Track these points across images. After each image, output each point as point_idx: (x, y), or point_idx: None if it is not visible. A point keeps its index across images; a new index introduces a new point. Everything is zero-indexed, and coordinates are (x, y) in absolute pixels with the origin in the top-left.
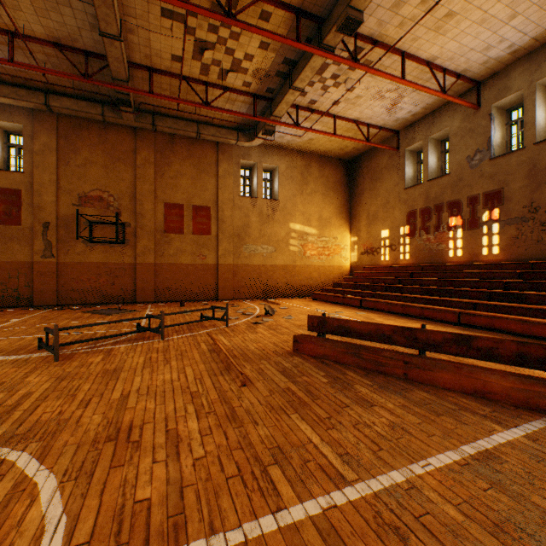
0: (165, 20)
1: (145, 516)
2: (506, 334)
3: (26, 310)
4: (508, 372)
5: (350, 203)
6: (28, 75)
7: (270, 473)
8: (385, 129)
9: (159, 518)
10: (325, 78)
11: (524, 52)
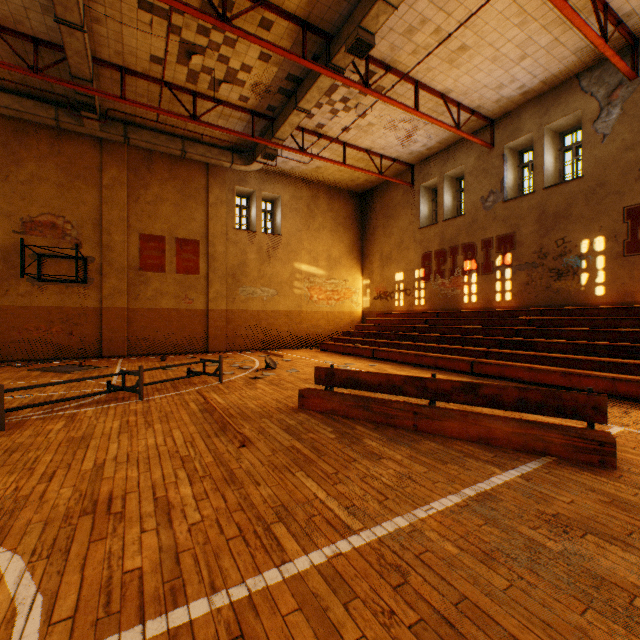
0: (143, 13)
1: (137, 585)
2: (515, 383)
3: None
4: (509, 418)
5: (362, 241)
6: None
7: (274, 530)
8: (399, 161)
9: (154, 584)
10: (334, 100)
11: (534, 94)
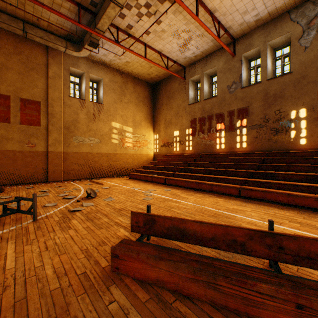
0: None
1: None
2: (275, 204)
3: None
4: None
5: (153, 113)
6: None
7: None
8: (177, 63)
9: None
10: (140, 4)
11: (262, 22)
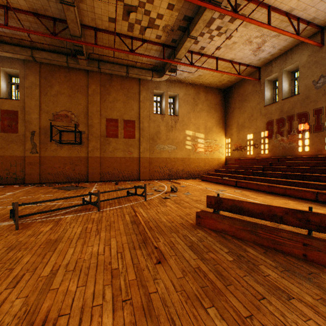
0: None
1: None
2: None
3: (19, 186)
4: None
5: (225, 117)
6: (20, 37)
7: None
8: (250, 66)
9: None
10: (212, 29)
11: None
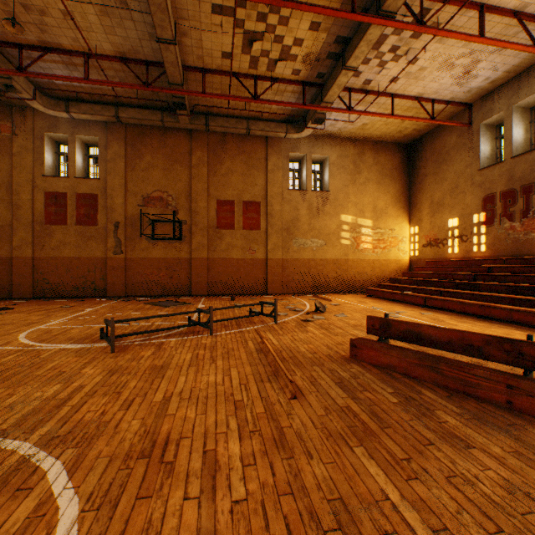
0: (215, 16)
1: None
2: None
3: (100, 300)
4: None
5: (409, 191)
6: (101, 92)
7: None
8: (453, 103)
9: None
10: (382, 52)
11: None
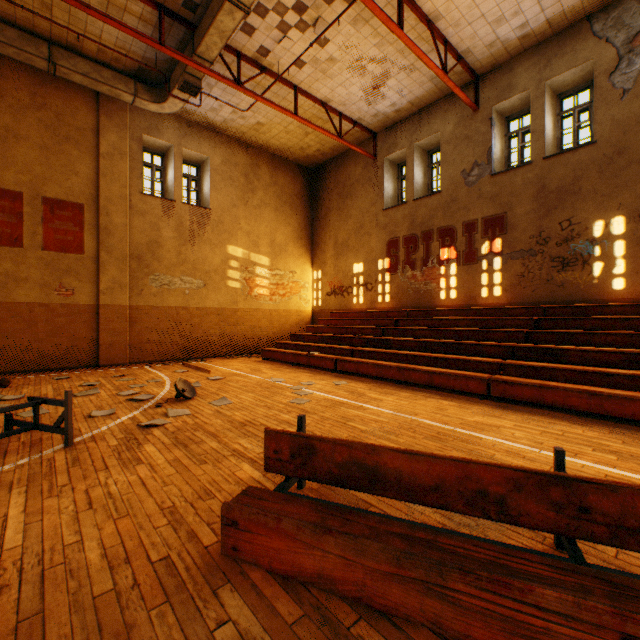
0: None
1: None
2: (563, 413)
3: None
4: None
5: (312, 226)
6: None
7: None
8: (360, 126)
9: None
10: (285, 5)
11: (533, 41)
